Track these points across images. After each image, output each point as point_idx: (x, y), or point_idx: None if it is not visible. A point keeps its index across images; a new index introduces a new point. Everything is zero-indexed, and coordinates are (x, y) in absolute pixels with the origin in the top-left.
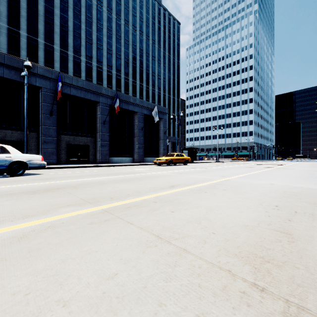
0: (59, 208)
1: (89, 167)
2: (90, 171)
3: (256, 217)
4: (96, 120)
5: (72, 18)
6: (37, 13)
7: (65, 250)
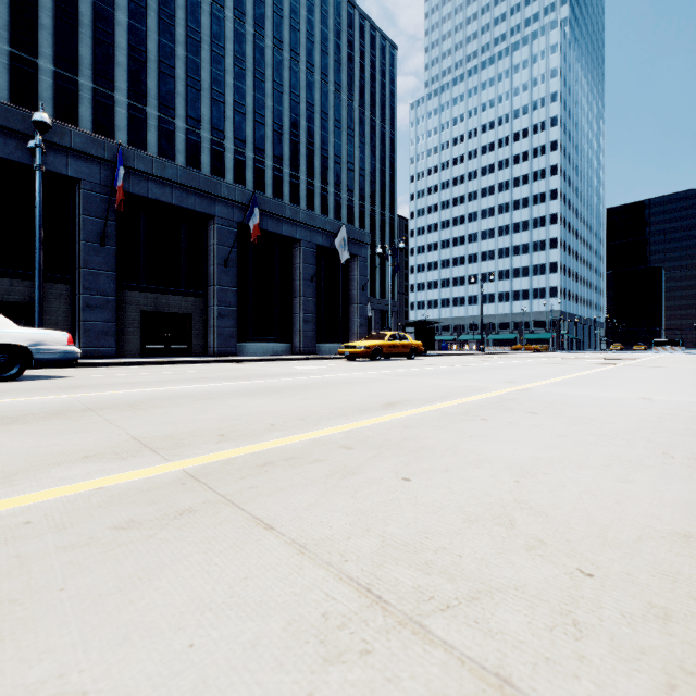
0: (51, 468)
1: (190, 363)
2: (188, 371)
3: (691, 498)
4: (207, 257)
5: (156, 33)
6: (78, 20)
7: None
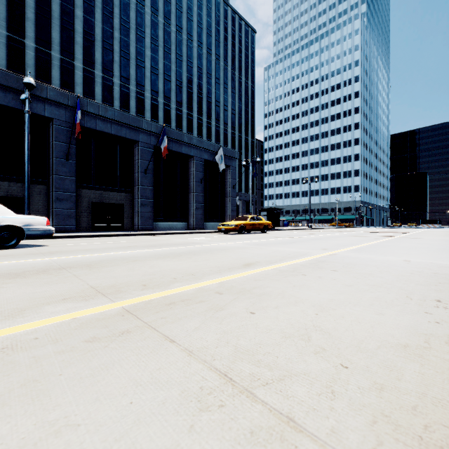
0: (44, 306)
1: (123, 235)
2: (122, 242)
3: (414, 324)
4: (134, 167)
5: (101, 22)
6: (50, 15)
7: (1, 422)
